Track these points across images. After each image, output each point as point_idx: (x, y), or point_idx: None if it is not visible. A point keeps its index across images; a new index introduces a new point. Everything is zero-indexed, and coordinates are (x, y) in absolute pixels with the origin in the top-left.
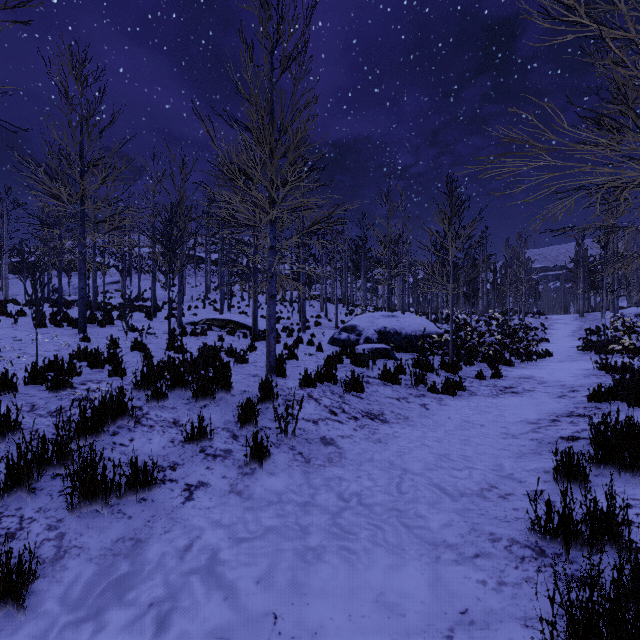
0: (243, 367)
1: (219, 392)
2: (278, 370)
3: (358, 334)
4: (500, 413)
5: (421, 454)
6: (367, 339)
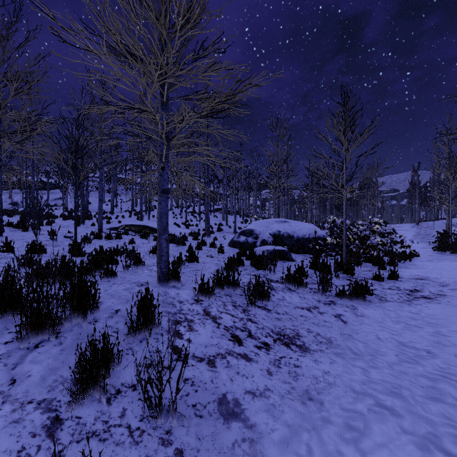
0: (136, 272)
1: (72, 317)
2: (171, 277)
3: (255, 237)
4: (435, 329)
5: (389, 436)
6: (263, 241)
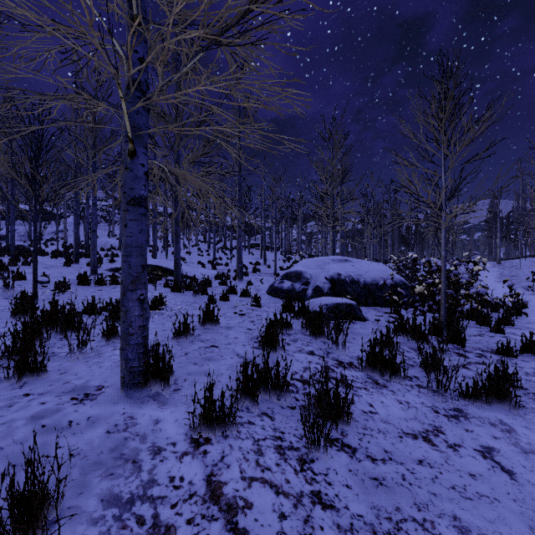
0: (98, 355)
1: None
2: (151, 375)
3: (305, 282)
4: None
5: None
6: (317, 289)
